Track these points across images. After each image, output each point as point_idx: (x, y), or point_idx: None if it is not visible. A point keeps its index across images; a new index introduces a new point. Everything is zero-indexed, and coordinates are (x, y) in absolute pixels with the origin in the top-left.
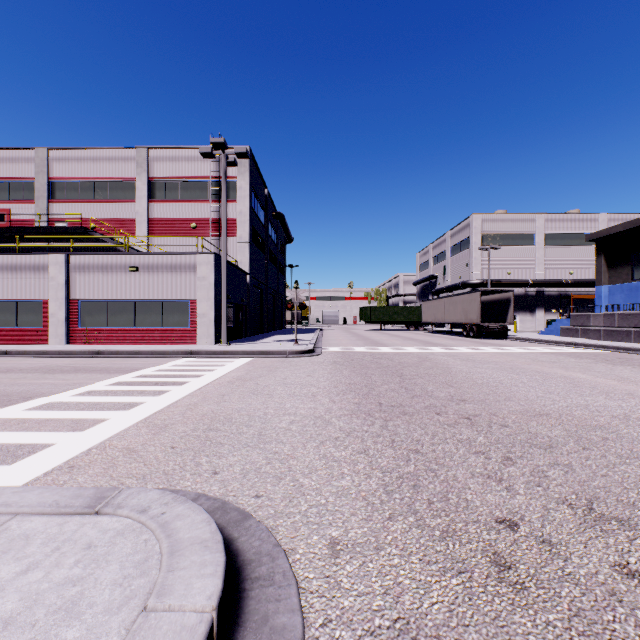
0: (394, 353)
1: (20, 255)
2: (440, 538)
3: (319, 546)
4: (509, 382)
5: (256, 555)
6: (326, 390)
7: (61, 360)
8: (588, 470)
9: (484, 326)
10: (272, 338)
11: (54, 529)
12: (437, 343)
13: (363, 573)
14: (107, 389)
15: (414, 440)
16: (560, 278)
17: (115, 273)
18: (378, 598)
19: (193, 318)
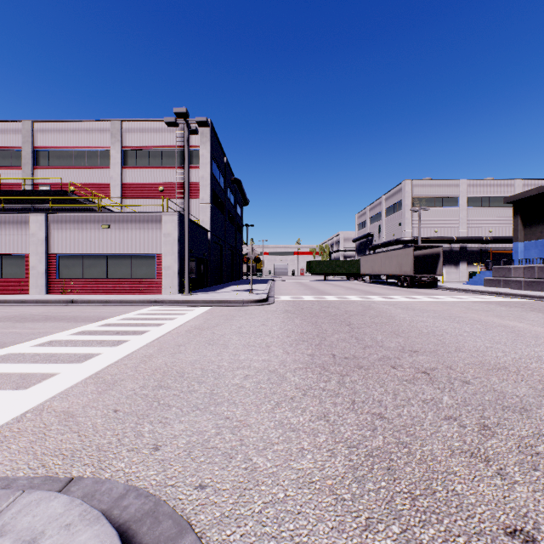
0: (339, 302)
1: (4, 214)
2: None
3: None
4: (453, 331)
5: None
6: (279, 340)
7: (36, 309)
8: None
9: (416, 277)
10: (230, 288)
11: None
12: (376, 292)
13: None
14: (68, 339)
15: (376, 401)
16: (481, 236)
17: (89, 230)
18: None
19: (159, 270)
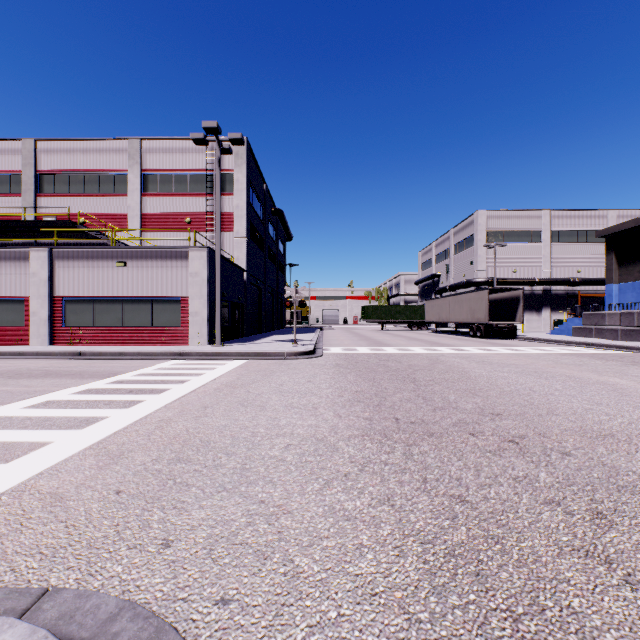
0: (401, 354)
1: None
2: None
3: None
4: (542, 389)
5: None
6: (329, 400)
7: (36, 362)
8: None
9: (492, 326)
10: (270, 338)
11: None
12: (444, 343)
13: None
14: (70, 399)
15: (453, 478)
16: (567, 276)
17: (101, 269)
18: None
19: (185, 317)
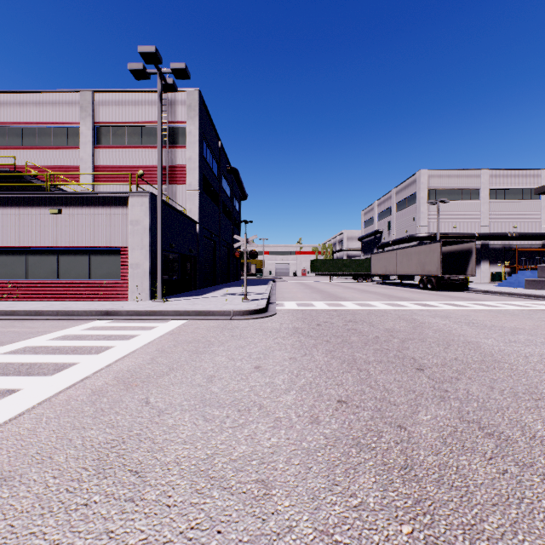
0: (366, 312)
1: None
2: None
3: None
4: None
5: None
6: (295, 440)
7: None
8: None
9: (443, 278)
10: (222, 291)
11: None
12: (401, 297)
13: None
14: None
15: None
16: (504, 232)
17: (34, 216)
18: None
19: (125, 269)
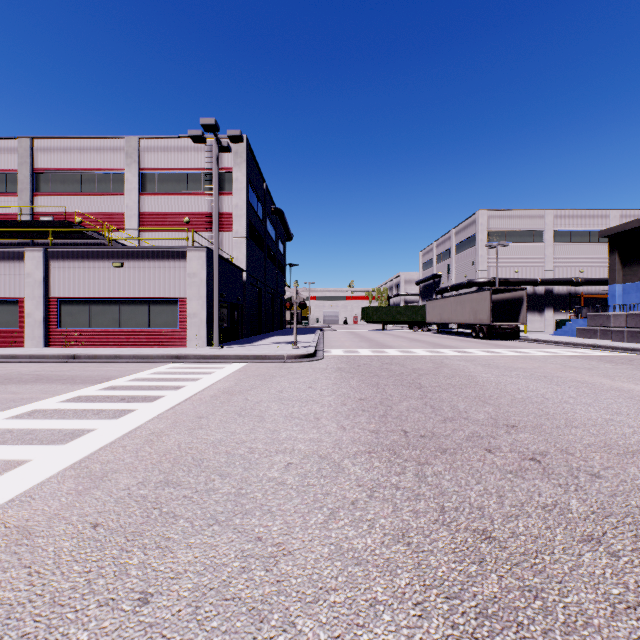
0: (404, 357)
1: None
2: None
3: None
4: (555, 397)
5: None
6: (332, 409)
7: (28, 366)
8: None
9: (495, 327)
10: (270, 340)
11: None
12: (447, 345)
13: None
14: (57, 408)
15: (474, 507)
16: (570, 277)
17: (97, 269)
18: None
19: (183, 318)
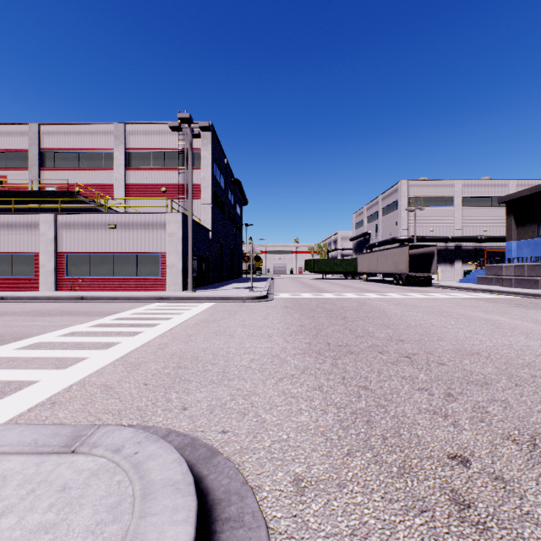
0: (336, 299)
1: (15, 214)
2: (398, 475)
3: (284, 483)
4: (439, 324)
5: (225, 494)
6: (280, 331)
7: (49, 305)
8: (524, 406)
9: (411, 275)
10: (231, 286)
11: (31, 469)
12: (372, 290)
13: (329, 512)
14: (88, 330)
15: (362, 377)
16: (475, 235)
17: (96, 230)
18: (346, 540)
19: (163, 268)
